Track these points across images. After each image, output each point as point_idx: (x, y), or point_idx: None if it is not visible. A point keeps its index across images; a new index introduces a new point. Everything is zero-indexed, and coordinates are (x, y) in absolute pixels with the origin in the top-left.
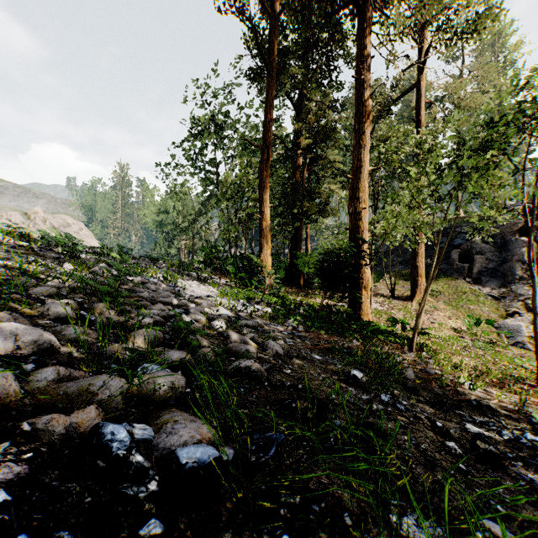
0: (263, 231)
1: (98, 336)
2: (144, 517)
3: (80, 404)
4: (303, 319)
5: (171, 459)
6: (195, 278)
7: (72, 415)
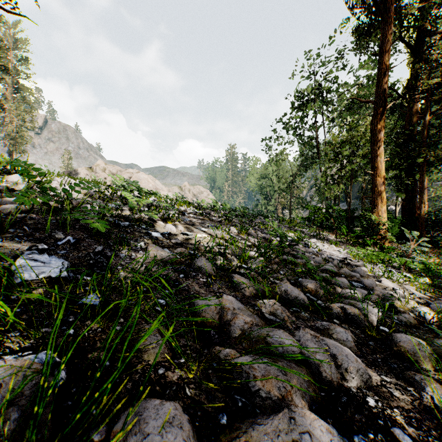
0: (376, 187)
1: (356, 339)
2: None
3: None
4: None
5: None
6: (309, 235)
7: None
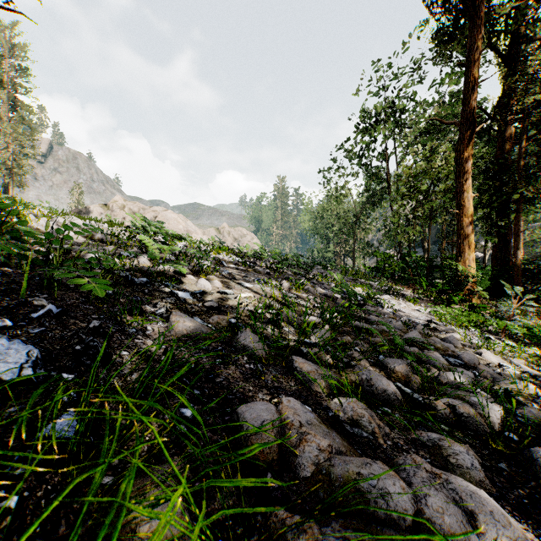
0: (462, 230)
1: (481, 459)
2: None
3: None
4: None
5: None
6: (379, 290)
7: None
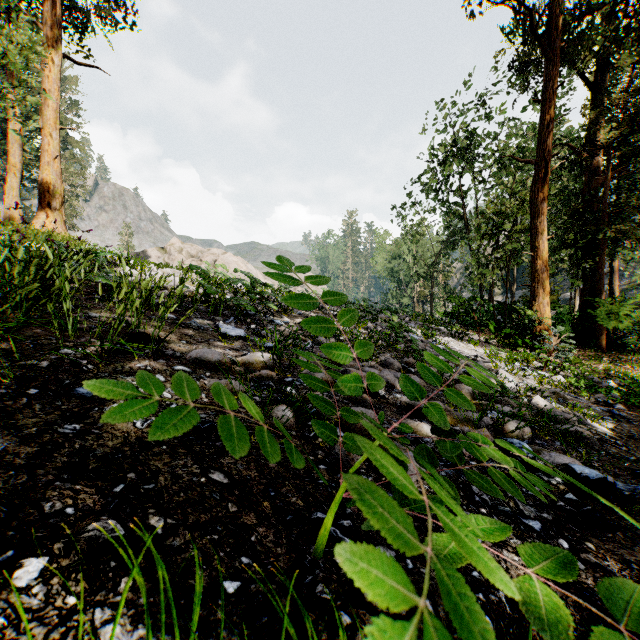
0: (537, 273)
1: (428, 385)
2: (562, 491)
3: (469, 427)
4: (620, 394)
5: (567, 468)
6: (447, 334)
7: (479, 430)
